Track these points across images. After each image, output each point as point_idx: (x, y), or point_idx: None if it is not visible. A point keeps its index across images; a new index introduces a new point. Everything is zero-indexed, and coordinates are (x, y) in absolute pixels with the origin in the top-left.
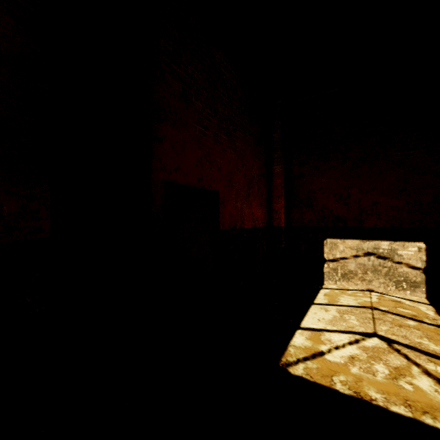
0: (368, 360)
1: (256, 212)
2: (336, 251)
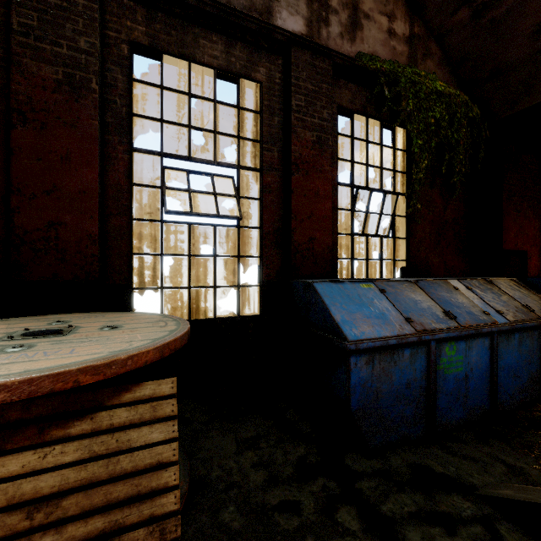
0: None
1: None
2: None
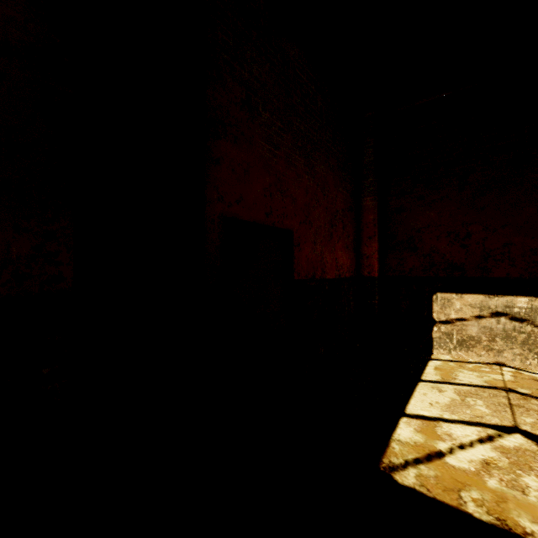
0: (512, 469)
1: (340, 257)
2: (450, 310)
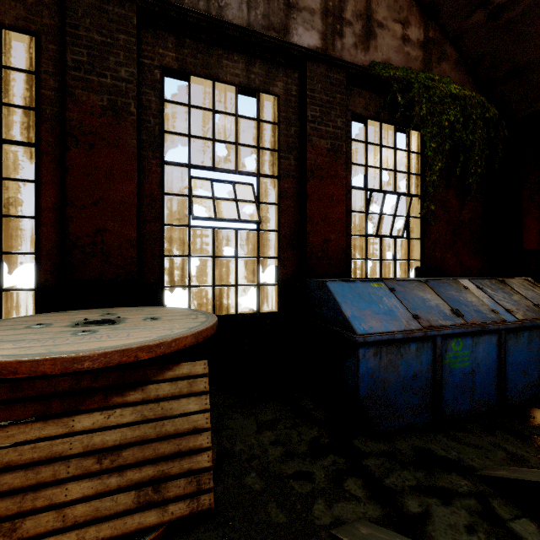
0: None
1: None
2: None
